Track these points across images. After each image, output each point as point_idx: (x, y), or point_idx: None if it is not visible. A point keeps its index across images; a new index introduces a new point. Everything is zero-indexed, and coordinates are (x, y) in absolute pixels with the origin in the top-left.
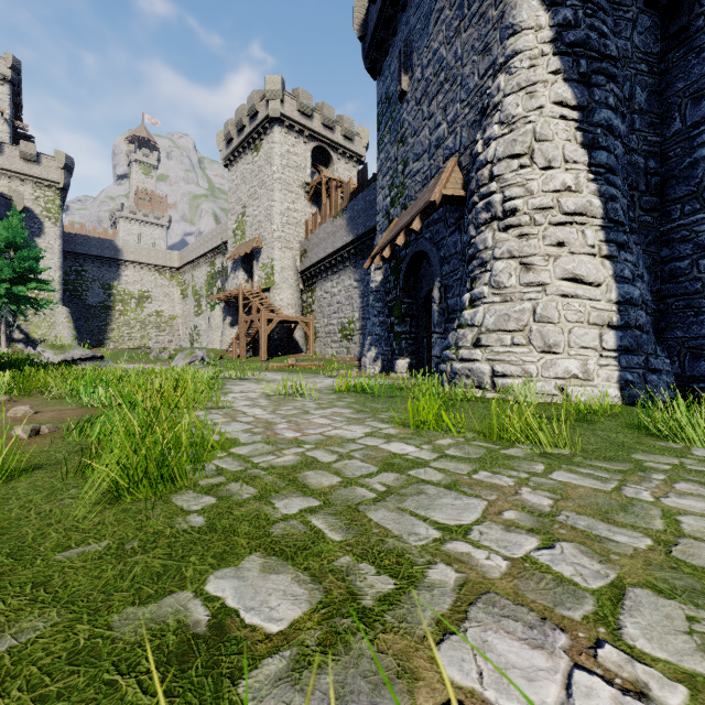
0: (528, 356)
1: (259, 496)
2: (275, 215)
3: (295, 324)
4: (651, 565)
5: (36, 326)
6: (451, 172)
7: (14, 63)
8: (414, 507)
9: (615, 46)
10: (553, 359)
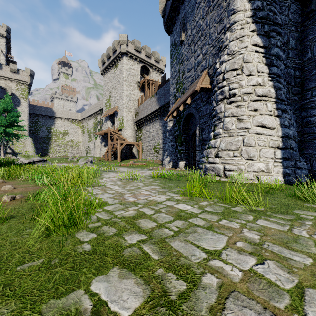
0: (240, 161)
1: (117, 233)
2: (124, 96)
3: (133, 145)
4: (314, 274)
5: (17, 146)
6: (204, 77)
7: (7, 28)
8: (192, 239)
9: (280, 19)
10: (252, 163)
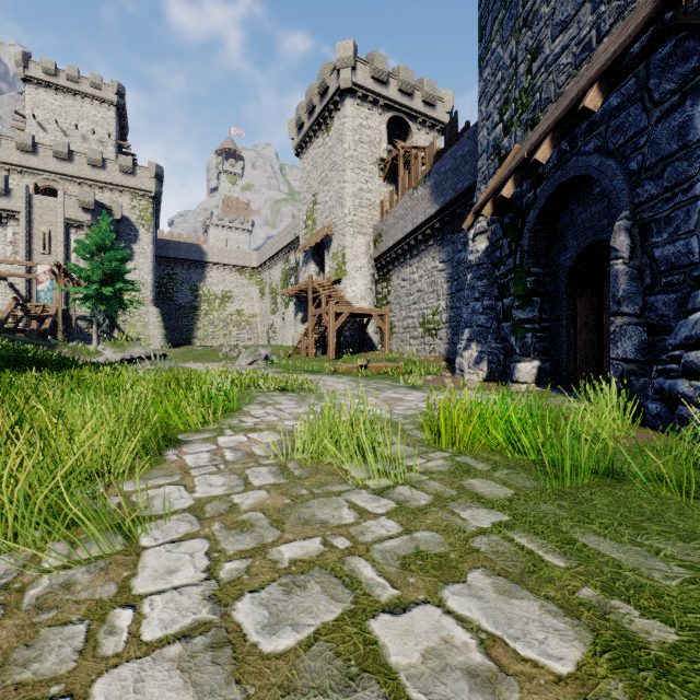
0: None
1: None
2: (347, 197)
3: (368, 318)
4: None
5: (132, 326)
6: None
7: (119, 89)
8: None
9: None
10: None
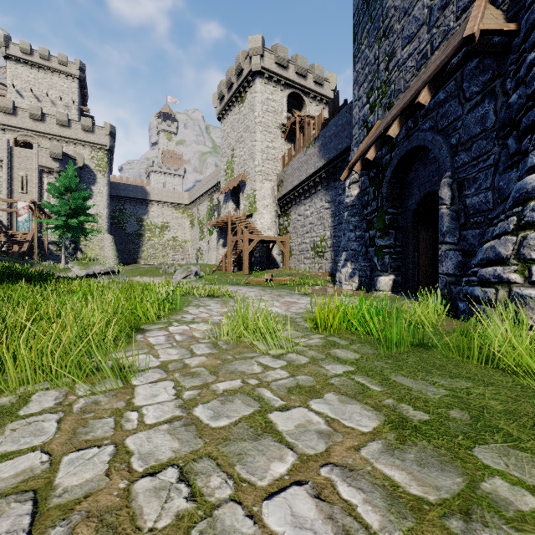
0: None
1: None
2: (257, 153)
3: (273, 243)
4: None
5: (92, 249)
6: (483, 8)
7: (81, 66)
8: None
9: None
10: None
